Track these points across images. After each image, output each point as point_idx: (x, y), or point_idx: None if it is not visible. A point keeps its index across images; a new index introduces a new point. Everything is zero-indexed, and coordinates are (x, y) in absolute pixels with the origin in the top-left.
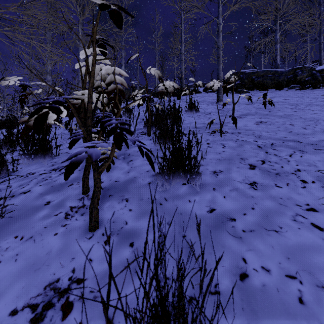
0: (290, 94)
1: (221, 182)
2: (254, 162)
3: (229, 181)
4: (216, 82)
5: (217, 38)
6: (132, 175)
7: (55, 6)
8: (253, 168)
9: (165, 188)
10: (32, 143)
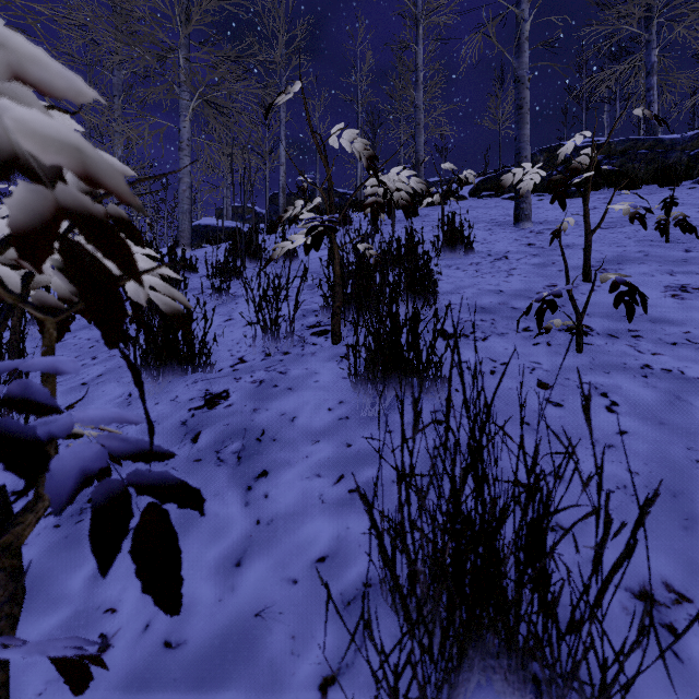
0: None
1: None
2: None
3: None
4: (531, 170)
5: (517, 58)
6: (250, 590)
7: (123, 7)
8: None
9: None
10: None
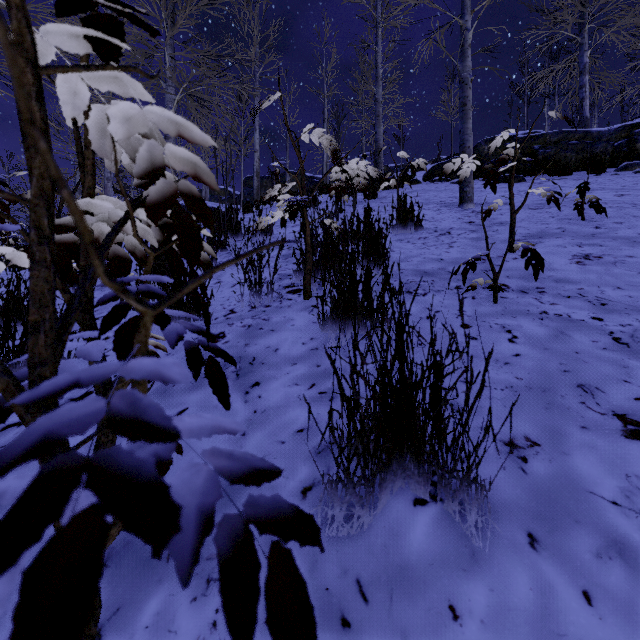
0: (626, 182)
1: (548, 501)
2: (632, 406)
3: (575, 497)
4: (468, 160)
5: (462, 62)
6: (253, 447)
7: None
8: (639, 433)
9: (357, 525)
10: (3, 331)
